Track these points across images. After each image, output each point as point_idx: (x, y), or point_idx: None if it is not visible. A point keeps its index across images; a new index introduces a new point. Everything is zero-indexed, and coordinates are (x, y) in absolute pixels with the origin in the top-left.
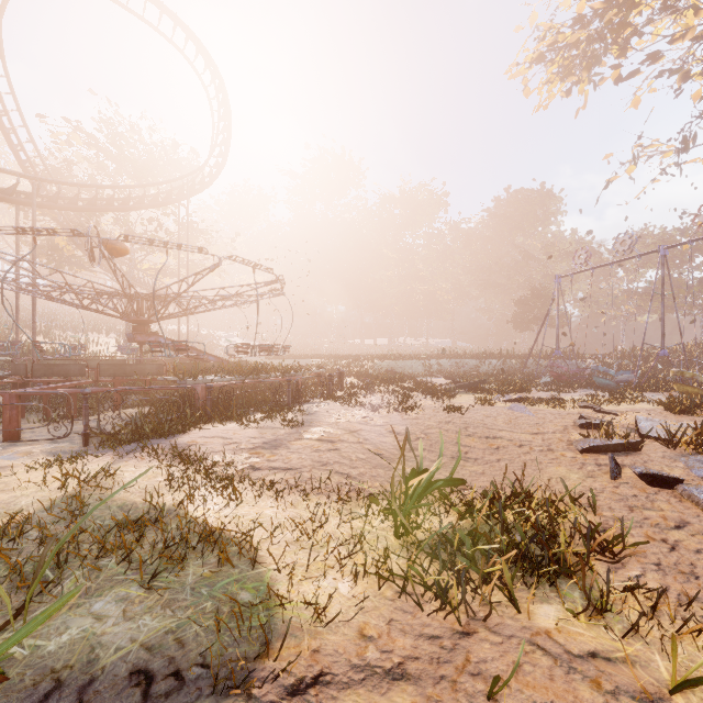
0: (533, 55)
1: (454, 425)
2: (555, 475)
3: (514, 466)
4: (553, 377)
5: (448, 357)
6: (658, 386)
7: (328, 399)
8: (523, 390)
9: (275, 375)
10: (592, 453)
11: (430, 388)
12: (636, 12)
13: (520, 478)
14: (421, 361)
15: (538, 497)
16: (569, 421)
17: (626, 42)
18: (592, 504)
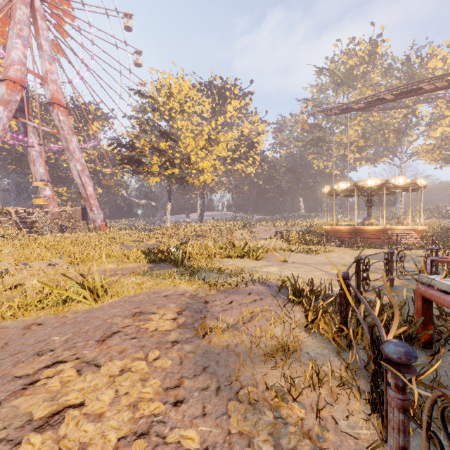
0: None
1: None
2: None
3: None
4: None
5: None
6: None
7: None
8: None
9: None
10: None
11: None
12: None
13: None
14: None
15: None
16: None
17: None
18: None
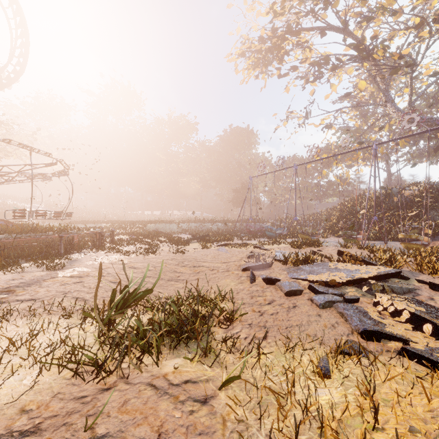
0: (239, 51)
1: (175, 261)
2: (223, 284)
3: (203, 281)
4: (247, 232)
5: (194, 222)
6: (293, 235)
7: (97, 249)
8: (229, 239)
9: (52, 233)
10: (248, 270)
11: (175, 240)
12: (287, 43)
13: (203, 288)
14: (176, 224)
15: (208, 297)
16: (245, 255)
17: (282, 57)
18: (234, 297)
